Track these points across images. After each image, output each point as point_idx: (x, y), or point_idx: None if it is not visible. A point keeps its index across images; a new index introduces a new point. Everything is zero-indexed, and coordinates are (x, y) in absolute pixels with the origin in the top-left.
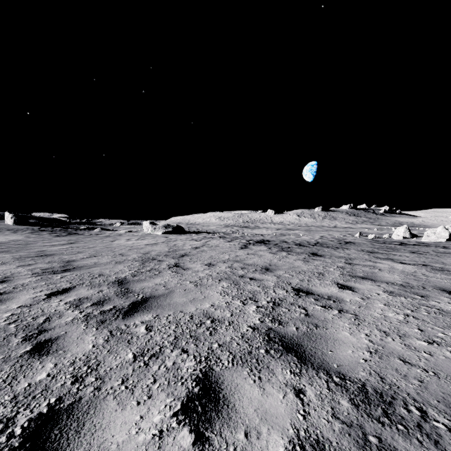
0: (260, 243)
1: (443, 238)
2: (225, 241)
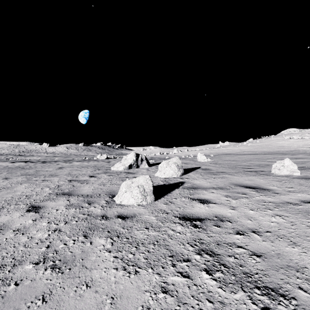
0: (23, 162)
1: (104, 158)
2: None
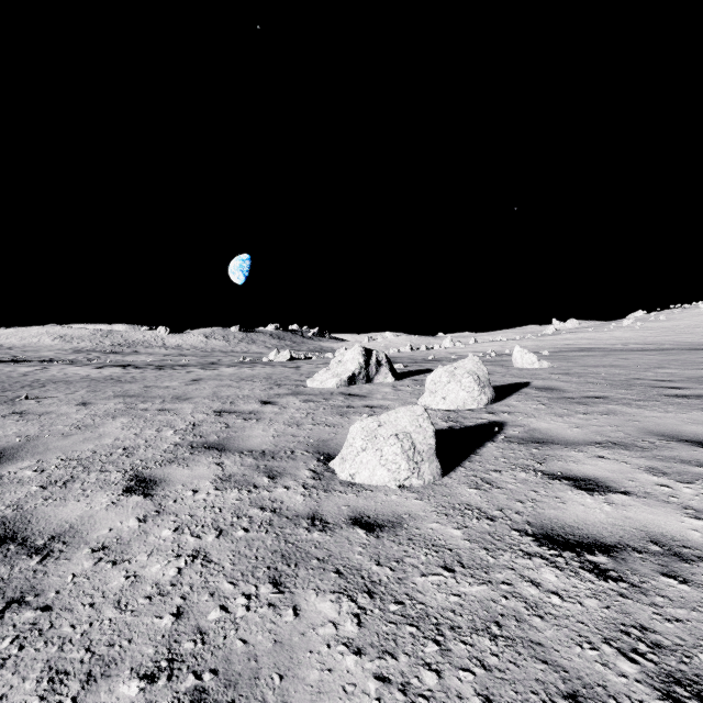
0: (119, 366)
1: (286, 359)
2: (74, 366)
